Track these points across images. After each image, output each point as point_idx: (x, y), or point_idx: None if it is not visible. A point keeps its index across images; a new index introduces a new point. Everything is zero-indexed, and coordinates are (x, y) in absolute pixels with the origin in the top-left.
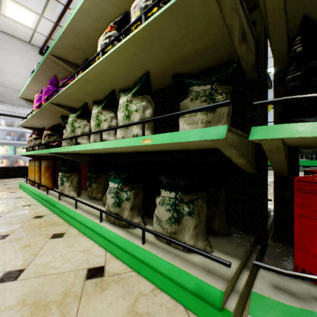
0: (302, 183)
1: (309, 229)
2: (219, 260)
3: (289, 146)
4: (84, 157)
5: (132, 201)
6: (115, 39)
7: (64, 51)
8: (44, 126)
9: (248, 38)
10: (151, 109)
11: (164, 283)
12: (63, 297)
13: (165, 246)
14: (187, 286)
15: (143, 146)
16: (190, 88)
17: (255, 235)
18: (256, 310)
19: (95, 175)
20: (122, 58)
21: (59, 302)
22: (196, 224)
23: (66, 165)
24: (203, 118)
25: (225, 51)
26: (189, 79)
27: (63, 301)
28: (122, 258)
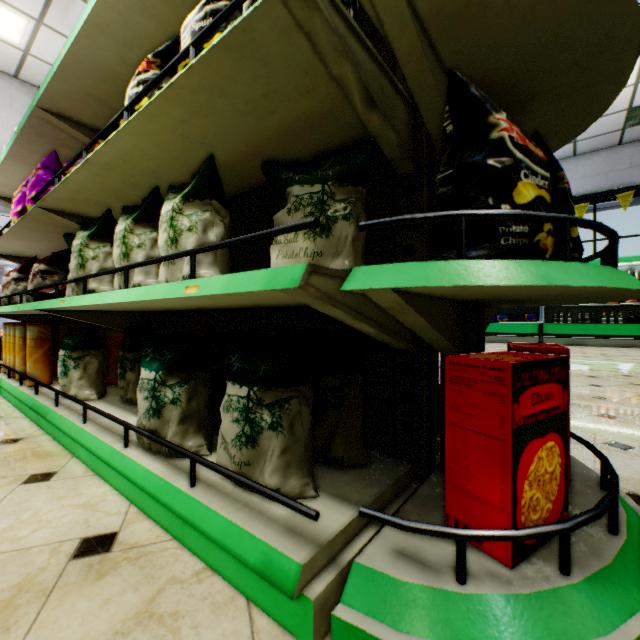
0: (455, 367)
1: (464, 449)
2: (301, 509)
3: (462, 301)
4: (117, 318)
5: (183, 405)
6: (149, 88)
7: (67, 102)
8: (40, 253)
9: (385, 101)
10: (222, 226)
11: (219, 558)
12: (14, 593)
13: (232, 490)
14: (248, 560)
15: (193, 299)
16: (288, 189)
17: (412, 464)
18: (353, 594)
19: (134, 354)
20: (161, 126)
21: (3, 604)
22: (286, 445)
23: (76, 334)
24: (309, 246)
25: (357, 121)
26: (290, 172)
27: (13, 601)
28: (156, 517)
